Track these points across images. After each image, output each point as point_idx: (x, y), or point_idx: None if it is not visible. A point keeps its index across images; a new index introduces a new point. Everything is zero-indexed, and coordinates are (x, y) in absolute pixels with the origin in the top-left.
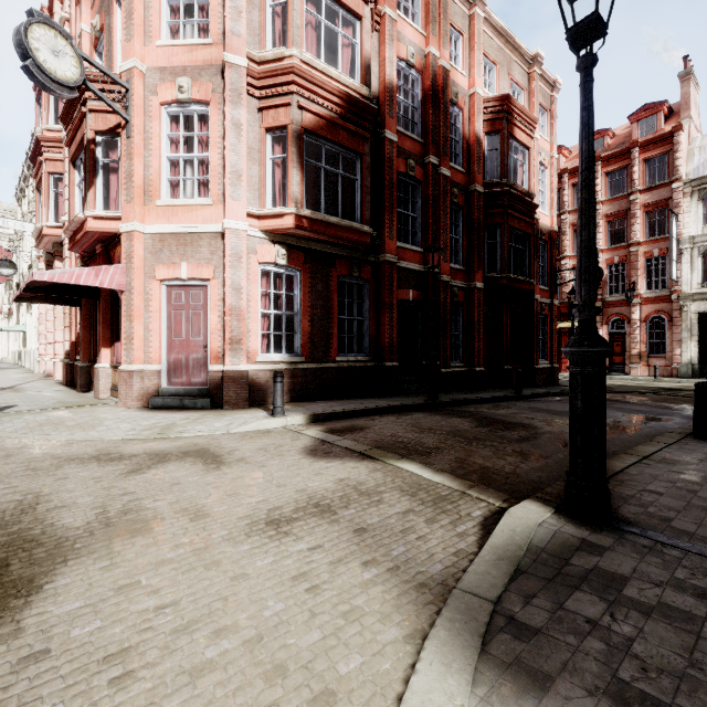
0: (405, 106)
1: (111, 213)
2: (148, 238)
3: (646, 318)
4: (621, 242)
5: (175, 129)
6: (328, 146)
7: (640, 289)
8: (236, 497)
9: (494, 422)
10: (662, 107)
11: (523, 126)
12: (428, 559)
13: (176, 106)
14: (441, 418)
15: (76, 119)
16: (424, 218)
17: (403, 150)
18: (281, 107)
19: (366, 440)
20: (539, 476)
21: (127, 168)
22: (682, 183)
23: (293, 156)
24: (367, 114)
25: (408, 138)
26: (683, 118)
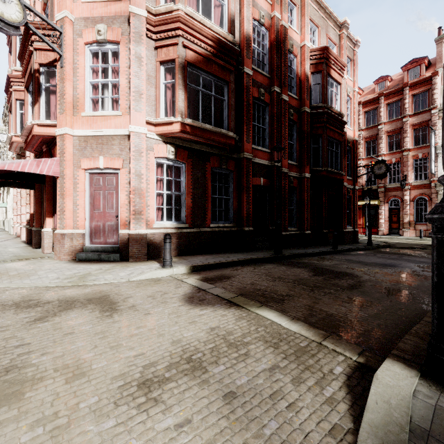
0: (258, 52)
1: (50, 122)
2: (76, 139)
3: (414, 199)
4: (396, 149)
5: (95, 62)
6: (204, 75)
7: (409, 180)
8: (117, 350)
9: (325, 272)
10: (424, 61)
11: (336, 68)
12: (303, 442)
13: (96, 45)
14: (286, 268)
15: (27, 56)
16: (271, 129)
17: (256, 82)
18: (170, 46)
19: (232, 287)
20: (379, 324)
21: (61, 89)
22: (438, 110)
23: (179, 81)
24: (232, 54)
25: (259, 74)
26: (438, 68)
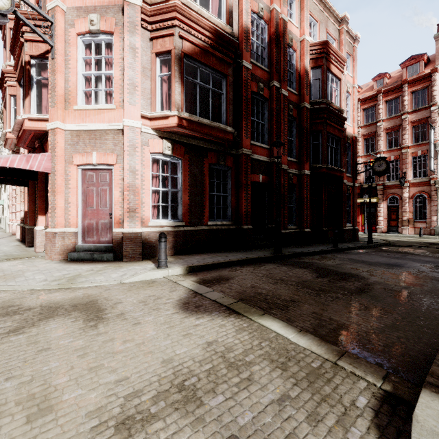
0: (257, 46)
1: (41, 116)
2: (68, 133)
3: (413, 196)
4: (395, 146)
5: (88, 54)
6: (202, 68)
7: (408, 177)
8: (97, 373)
9: (329, 272)
10: (423, 57)
11: (336, 63)
12: None
13: (88, 36)
14: (287, 268)
15: (18, 48)
16: (270, 124)
17: (255, 76)
18: (166, 37)
19: (231, 291)
20: (399, 337)
21: (52, 81)
22: (437, 107)
23: (175, 73)
24: (230, 46)
25: (258, 68)
26: (437, 64)
